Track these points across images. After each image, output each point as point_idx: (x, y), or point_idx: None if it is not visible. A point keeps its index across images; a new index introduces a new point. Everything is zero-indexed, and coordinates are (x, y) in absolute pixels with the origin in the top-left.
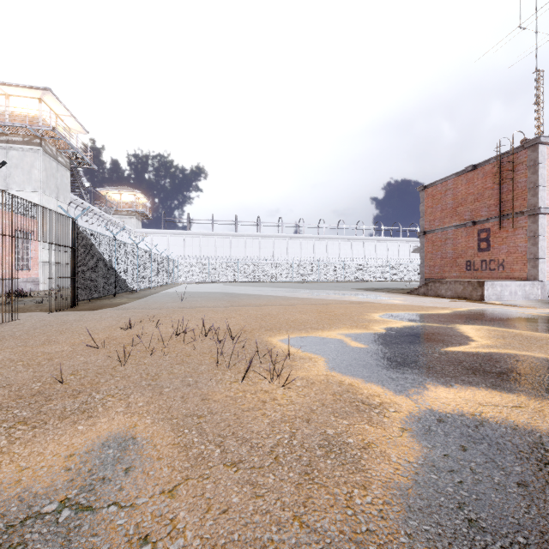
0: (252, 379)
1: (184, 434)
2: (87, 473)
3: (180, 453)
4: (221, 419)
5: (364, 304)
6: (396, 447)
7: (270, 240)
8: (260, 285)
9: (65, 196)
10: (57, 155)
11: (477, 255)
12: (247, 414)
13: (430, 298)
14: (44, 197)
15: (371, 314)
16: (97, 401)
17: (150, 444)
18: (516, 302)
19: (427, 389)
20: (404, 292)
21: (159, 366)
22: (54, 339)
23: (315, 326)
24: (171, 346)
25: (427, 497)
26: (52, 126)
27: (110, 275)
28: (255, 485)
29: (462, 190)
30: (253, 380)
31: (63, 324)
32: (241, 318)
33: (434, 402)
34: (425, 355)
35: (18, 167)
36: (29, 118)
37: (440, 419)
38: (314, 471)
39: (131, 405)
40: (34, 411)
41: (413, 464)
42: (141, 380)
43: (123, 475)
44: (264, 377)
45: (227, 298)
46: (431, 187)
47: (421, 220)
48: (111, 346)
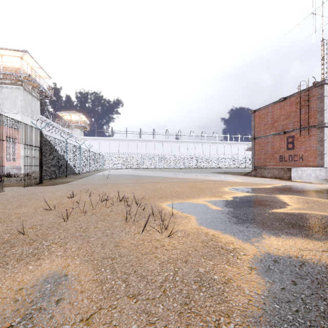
0: (149, 231)
1: (101, 272)
2: (29, 303)
3: (97, 287)
4: (127, 260)
5: (218, 181)
6: (248, 282)
7: (161, 143)
8: (155, 170)
9: (37, 116)
10: (31, 91)
11: (286, 152)
12: (145, 257)
13: (258, 178)
14: (23, 117)
15: (223, 188)
16: (45, 247)
17: (77, 280)
18: (311, 180)
19: (264, 238)
20: (242, 174)
21: (89, 222)
22: (24, 204)
23: (188, 195)
24: (98, 209)
25: (274, 324)
26: (29, 74)
27: (63, 164)
28: (149, 313)
29: (277, 113)
30: (149, 232)
31: (31, 194)
32: (143, 191)
33: (269, 248)
34: (259, 215)
35: (8, 99)
36: (15, 69)
37: (275, 260)
38: (191, 302)
39: (67, 250)
40: (1, 254)
41: (260, 296)
42: (76, 232)
43: (54, 306)
44: (156, 230)
45: (135, 178)
46: (258, 111)
47: (252, 130)
48: (60, 209)
